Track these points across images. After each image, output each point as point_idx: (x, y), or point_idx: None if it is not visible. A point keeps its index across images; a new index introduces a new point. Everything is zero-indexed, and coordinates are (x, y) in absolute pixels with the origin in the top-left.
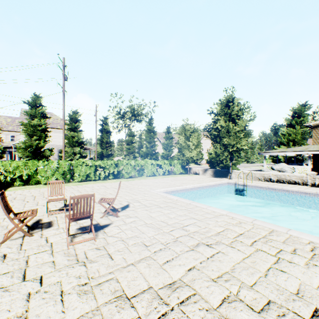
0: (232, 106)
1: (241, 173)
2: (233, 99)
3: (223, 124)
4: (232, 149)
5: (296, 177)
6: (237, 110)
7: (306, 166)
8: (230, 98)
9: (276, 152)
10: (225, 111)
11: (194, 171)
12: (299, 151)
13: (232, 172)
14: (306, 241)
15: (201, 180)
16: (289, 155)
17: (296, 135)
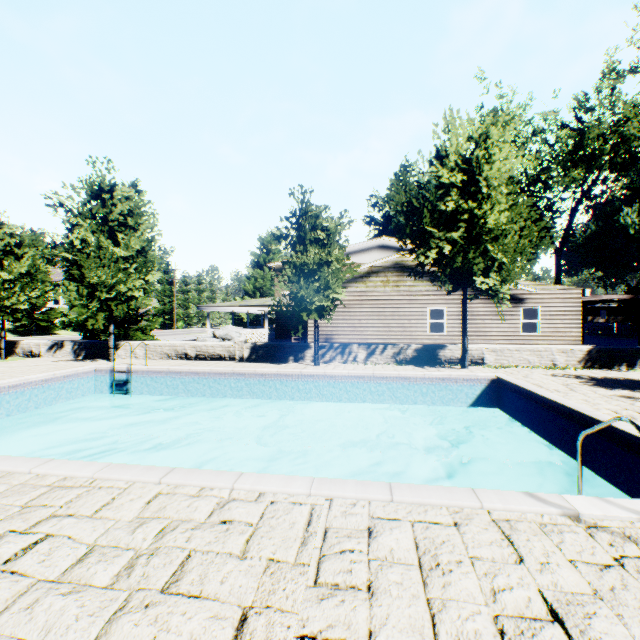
0: (110, 203)
1: (139, 346)
2: (115, 187)
3: (90, 237)
4: (108, 296)
5: (222, 348)
6: (126, 214)
7: (262, 330)
8: (105, 184)
9: (225, 307)
10: (95, 210)
11: (26, 348)
12: (254, 306)
13: (119, 345)
14: (54, 479)
15: (18, 371)
16: (256, 312)
17: (265, 281)
